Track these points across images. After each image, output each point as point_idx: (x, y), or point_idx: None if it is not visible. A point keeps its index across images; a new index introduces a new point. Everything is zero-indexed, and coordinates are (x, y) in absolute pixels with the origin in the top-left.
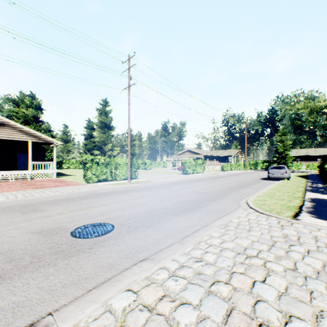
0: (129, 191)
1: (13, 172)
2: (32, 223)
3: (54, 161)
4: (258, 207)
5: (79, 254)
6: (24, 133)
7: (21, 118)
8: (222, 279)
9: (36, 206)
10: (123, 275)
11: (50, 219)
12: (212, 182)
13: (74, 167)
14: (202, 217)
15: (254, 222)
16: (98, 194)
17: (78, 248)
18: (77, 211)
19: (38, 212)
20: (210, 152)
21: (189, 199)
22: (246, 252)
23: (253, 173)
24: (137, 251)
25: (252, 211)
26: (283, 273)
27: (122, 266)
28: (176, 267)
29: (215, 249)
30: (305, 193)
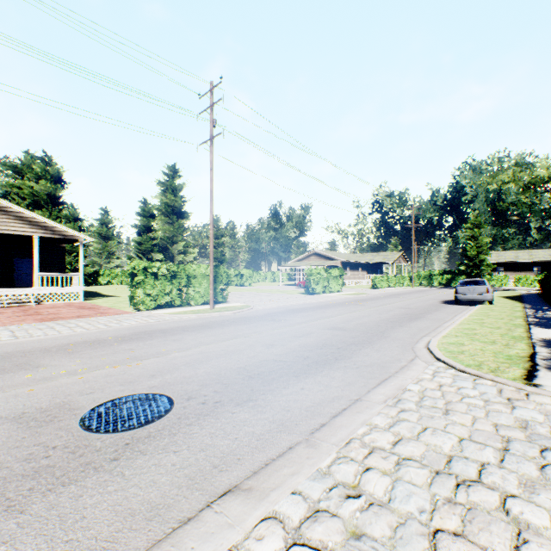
0: (210, 326)
1: (5, 291)
2: (10, 394)
3: (80, 271)
4: (452, 358)
5: (86, 475)
6: (25, 222)
7: (27, 198)
8: None
9: (29, 357)
10: (178, 542)
11: (48, 387)
12: (359, 308)
13: (120, 282)
14: (347, 380)
15: (451, 391)
16: (152, 333)
17: (88, 458)
18: (106, 368)
19: (29, 371)
20: (353, 256)
21: (320, 342)
22: (454, 470)
23: (426, 293)
24: (216, 467)
25: (442, 367)
26: None
27: (179, 512)
28: (302, 515)
29: (385, 461)
30: (530, 330)
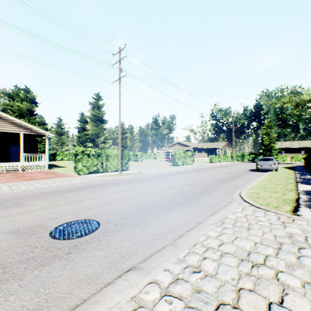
0: (119, 183)
1: (4, 164)
2: (10, 220)
3: (46, 153)
4: (253, 200)
5: (54, 261)
6: (15, 125)
7: (16, 112)
8: (227, 300)
9: (20, 200)
10: (104, 294)
11: (31, 216)
12: (202, 173)
13: (68, 159)
14: (195, 212)
15: (252, 218)
16: (87, 187)
17: (54, 252)
18: (62, 206)
19: (20, 207)
20: (199, 144)
21: (180, 192)
22: (251, 258)
23: (240, 165)
24: (123, 257)
25: (247, 205)
26: (302, 290)
27: (104, 279)
28: (169, 281)
29: (214, 254)
30: (297, 185)
